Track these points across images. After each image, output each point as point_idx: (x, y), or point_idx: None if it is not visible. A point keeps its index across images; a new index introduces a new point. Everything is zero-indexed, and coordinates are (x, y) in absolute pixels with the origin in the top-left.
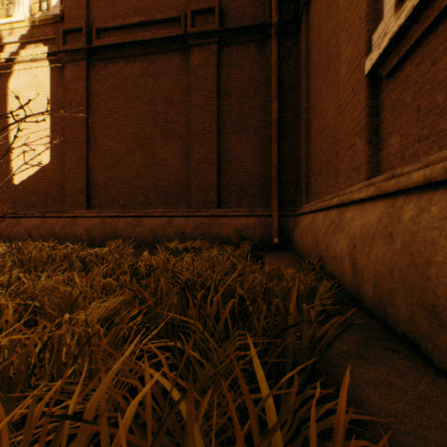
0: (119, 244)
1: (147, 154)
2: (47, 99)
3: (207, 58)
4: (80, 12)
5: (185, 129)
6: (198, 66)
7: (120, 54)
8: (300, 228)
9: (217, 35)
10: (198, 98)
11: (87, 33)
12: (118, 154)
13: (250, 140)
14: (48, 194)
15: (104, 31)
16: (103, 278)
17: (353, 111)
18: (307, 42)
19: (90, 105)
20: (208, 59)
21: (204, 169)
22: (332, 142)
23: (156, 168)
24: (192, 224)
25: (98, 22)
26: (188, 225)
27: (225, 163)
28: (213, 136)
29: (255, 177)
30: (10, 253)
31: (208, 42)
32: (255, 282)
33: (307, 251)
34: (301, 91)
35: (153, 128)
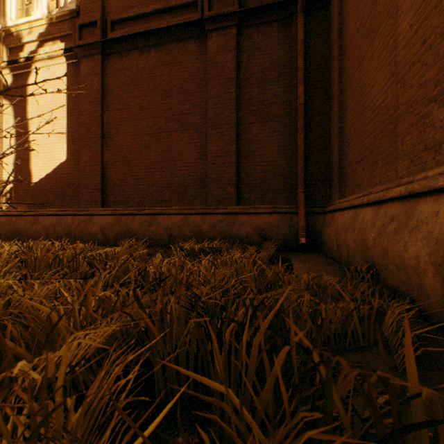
0: (132, 243)
1: (162, 149)
2: (63, 96)
3: (225, 43)
4: (95, 6)
5: (202, 121)
6: (215, 52)
7: (135, 45)
8: (334, 227)
9: (236, 17)
10: (216, 87)
11: (102, 26)
12: (133, 150)
13: (272, 129)
14: (65, 192)
15: (119, 22)
16: (98, 291)
17: (424, 71)
18: (340, 13)
19: (105, 100)
20: (226, 44)
21: (222, 163)
22: (381, 121)
23: (172, 163)
24: (209, 222)
25: (113, 14)
26: (205, 224)
27: (245, 156)
28: (232, 127)
29: (279, 170)
30: (16, 253)
31: (226, 25)
32: (293, 297)
33: (347, 255)
34: (332, 72)
35: (168, 121)
